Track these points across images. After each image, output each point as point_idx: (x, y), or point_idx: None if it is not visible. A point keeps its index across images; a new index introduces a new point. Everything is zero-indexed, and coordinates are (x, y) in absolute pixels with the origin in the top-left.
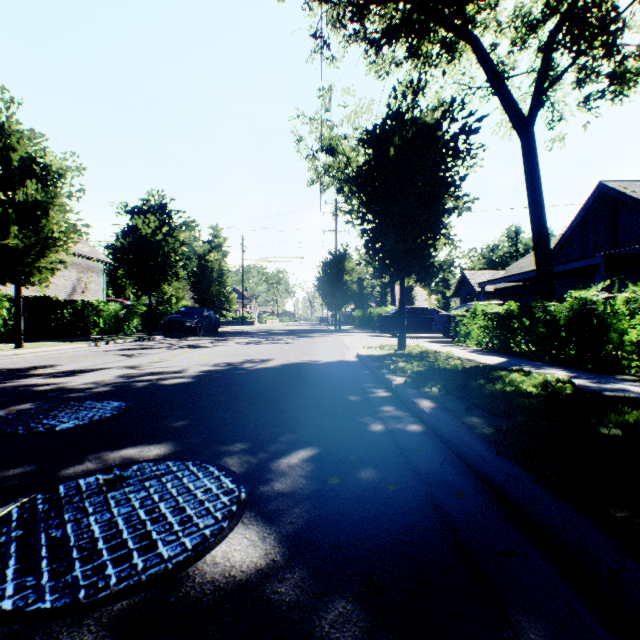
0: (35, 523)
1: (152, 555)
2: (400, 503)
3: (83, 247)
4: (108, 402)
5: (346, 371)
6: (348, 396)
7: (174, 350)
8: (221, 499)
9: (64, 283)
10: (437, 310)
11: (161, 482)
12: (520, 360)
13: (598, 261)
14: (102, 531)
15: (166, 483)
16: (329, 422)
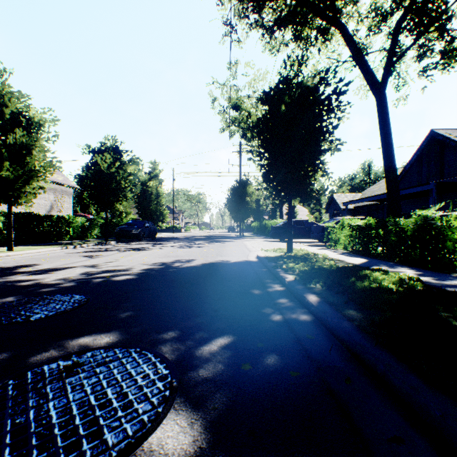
0: (4, 409)
1: (98, 442)
2: (301, 388)
3: (58, 177)
4: (72, 295)
5: (250, 269)
6: (253, 290)
7: (123, 252)
8: (157, 385)
9: (44, 203)
10: (314, 222)
11: (109, 368)
12: (377, 261)
13: (431, 187)
14: (58, 417)
15: (113, 369)
16: (240, 313)
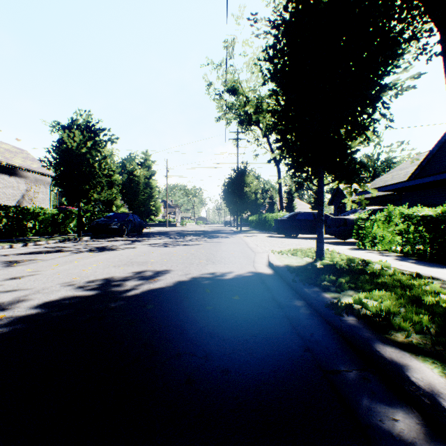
0: None
1: None
2: None
3: (32, 164)
4: None
5: (269, 302)
6: None
7: (75, 254)
8: None
9: (12, 192)
10: (326, 214)
11: None
12: None
13: None
14: None
15: None
16: None
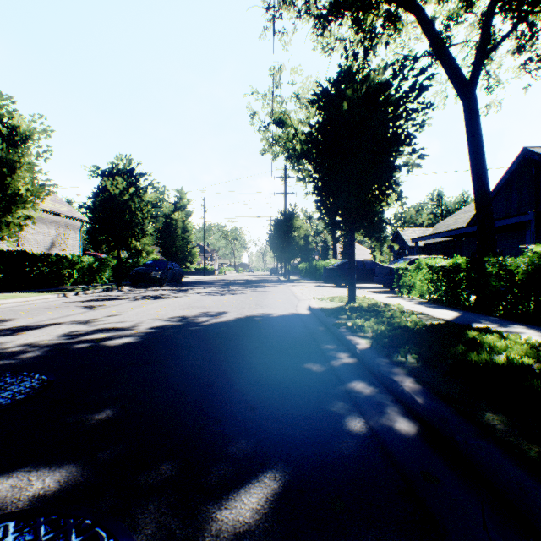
0: None
1: None
2: None
3: (61, 207)
4: (28, 375)
5: (301, 327)
6: (308, 364)
7: (135, 301)
8: None
9: (43, 239)
10: (377, 263)
11: None
12: (474, 314)
13: (529, 218)
14: None
15: None
16: (291, 413)
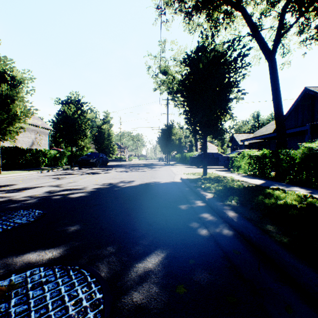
0: None
1: None
2: None
3: (38, 121)
4: (32, 210)
5: (176, 188)
6: (180, 206)
7: (82, 175)
8: (87, 315)
9: (28, 140)
10: (220, 154)
11: (42, 292)
12: (272, 182)
13: (307, 128)
14: None
15: (46, 293)
16: (170, 227)
